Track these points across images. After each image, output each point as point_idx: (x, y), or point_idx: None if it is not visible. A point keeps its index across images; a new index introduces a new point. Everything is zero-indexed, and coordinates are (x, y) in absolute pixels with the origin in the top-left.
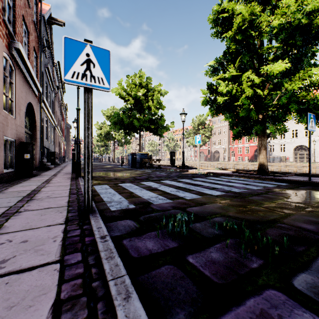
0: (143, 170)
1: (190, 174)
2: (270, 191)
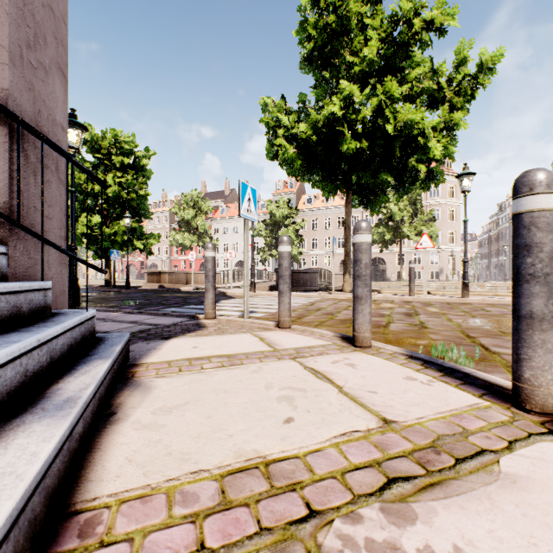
0: None
1: None
2: None
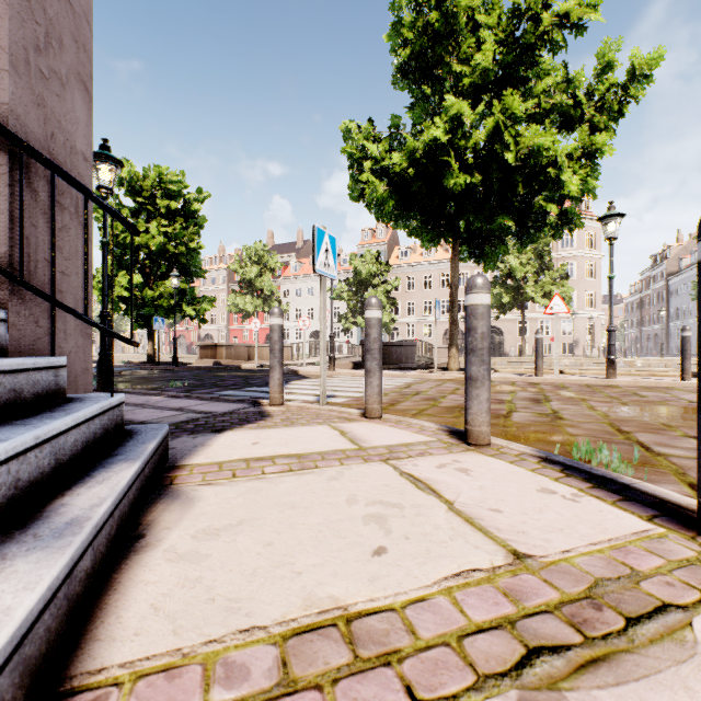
0: None
1: None
2: None
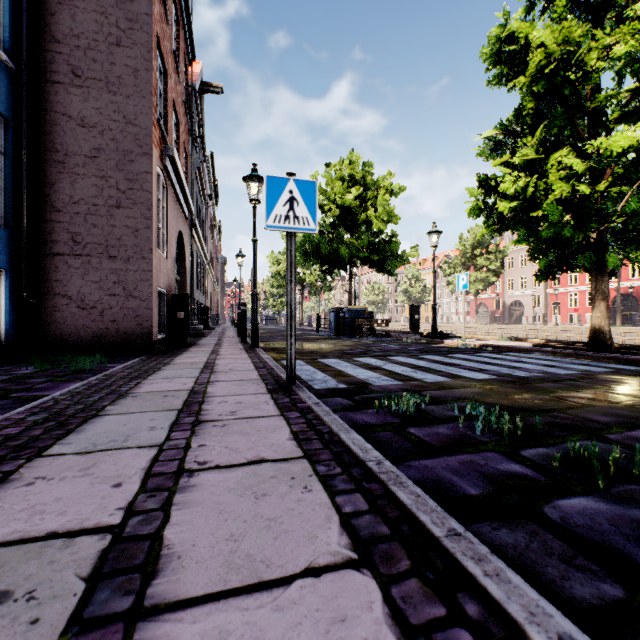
0: (357, 340)
1: (446, 348)
2: (589, 378)
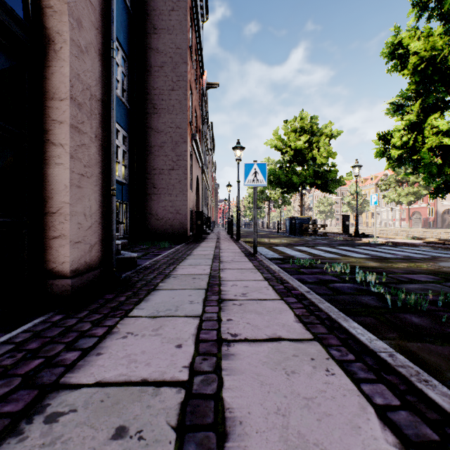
0: (302, 238)
1: (359, 243)
2: (431, 259)
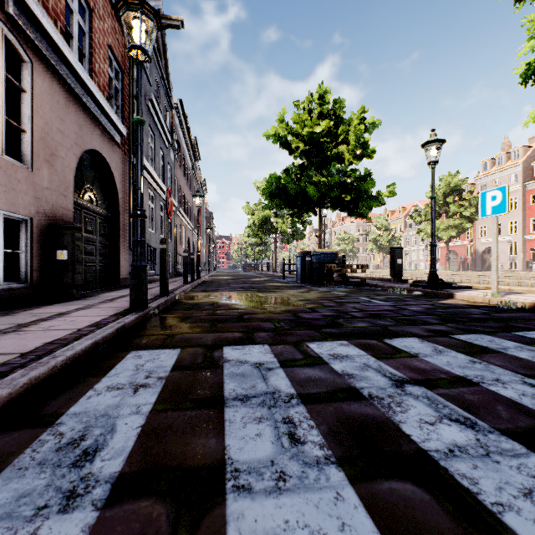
0: (326, 290)
1: (474, 309)
2: None
